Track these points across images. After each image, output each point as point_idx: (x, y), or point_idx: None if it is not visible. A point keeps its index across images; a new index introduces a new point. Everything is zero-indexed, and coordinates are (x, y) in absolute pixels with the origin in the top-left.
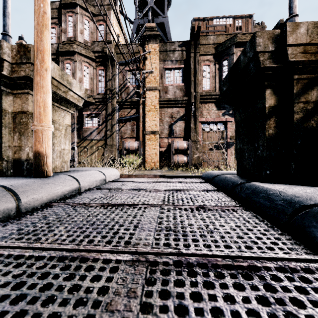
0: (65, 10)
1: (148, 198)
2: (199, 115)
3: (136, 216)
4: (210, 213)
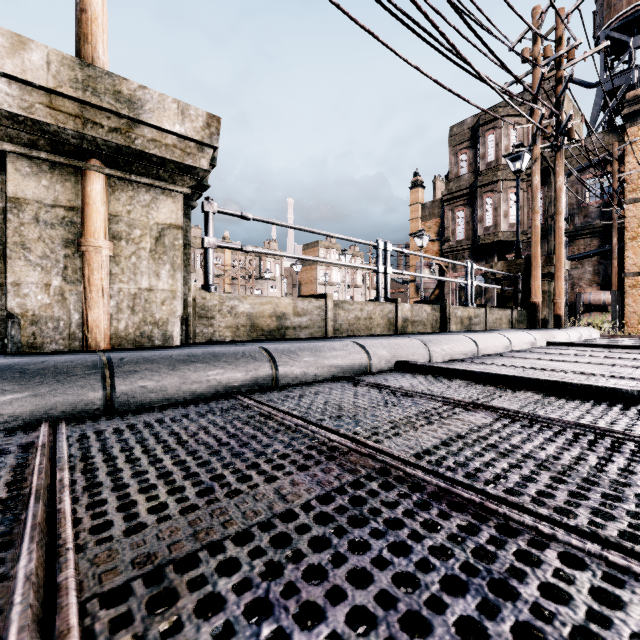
0: (484, 130)
1: None
2: None
3: None
4: None
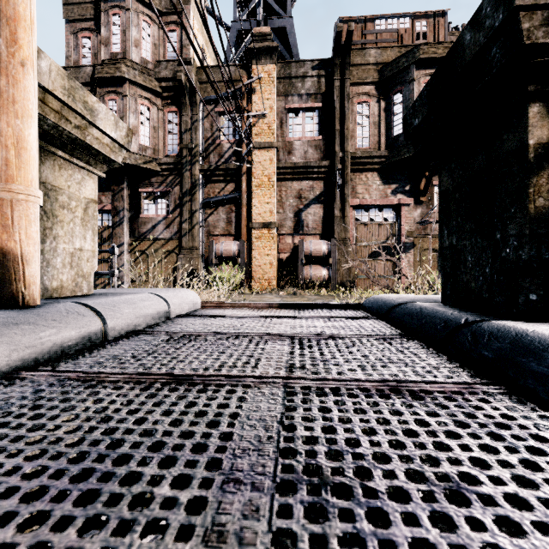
0: (107, 4)
1: (254, 359)
2: (350, 193)
3: (219, 420)
4: (421, 409)
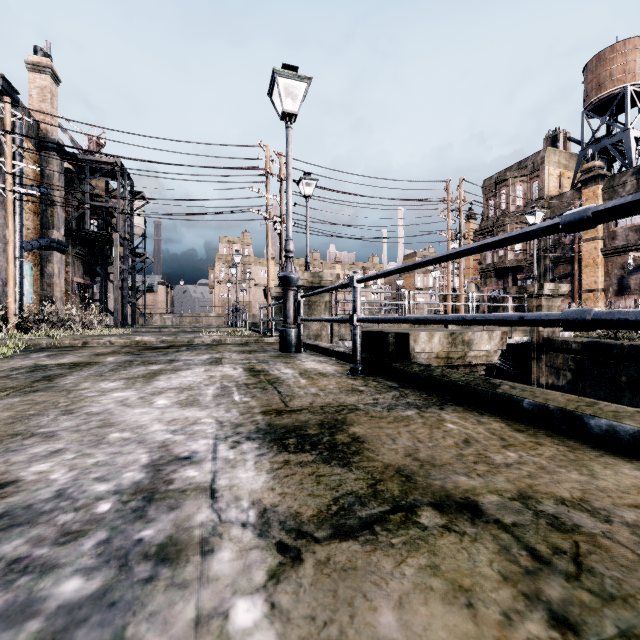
0: (499, 187)
1: None
2: None
3: None
4: None
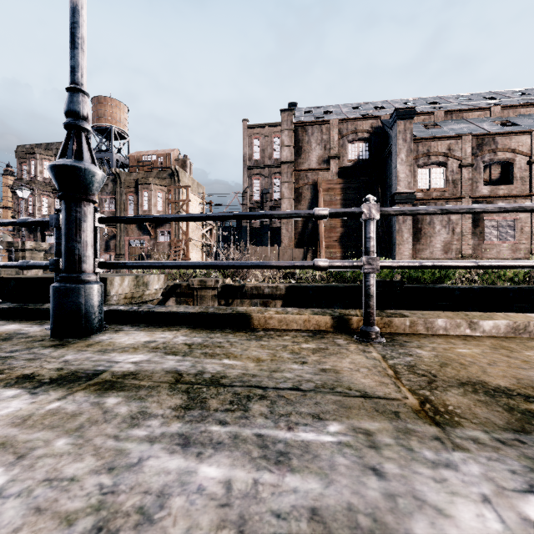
0: (30, 157)
1: None
2: (126, 234)
3: None
4: None
